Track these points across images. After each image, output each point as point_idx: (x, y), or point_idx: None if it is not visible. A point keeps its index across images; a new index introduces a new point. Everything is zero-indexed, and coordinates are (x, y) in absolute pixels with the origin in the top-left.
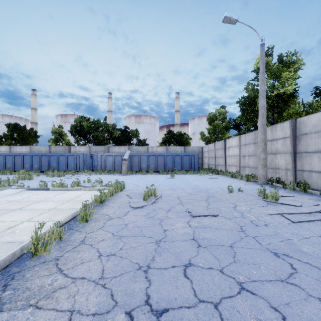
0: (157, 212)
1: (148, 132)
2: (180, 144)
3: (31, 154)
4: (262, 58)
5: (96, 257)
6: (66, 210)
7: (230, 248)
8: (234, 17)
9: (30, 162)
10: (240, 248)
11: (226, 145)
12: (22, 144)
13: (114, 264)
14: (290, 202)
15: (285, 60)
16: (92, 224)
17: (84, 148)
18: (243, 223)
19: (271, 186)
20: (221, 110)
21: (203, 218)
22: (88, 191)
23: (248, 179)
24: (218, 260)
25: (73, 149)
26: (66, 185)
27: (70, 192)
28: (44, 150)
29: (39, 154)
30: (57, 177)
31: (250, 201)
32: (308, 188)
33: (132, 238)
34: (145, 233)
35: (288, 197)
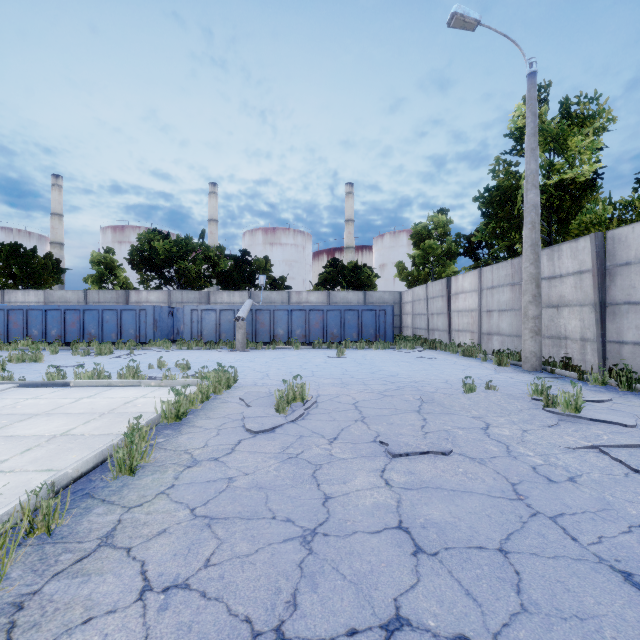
0: (308, 445)
1: (290, 263)
2: (356, 286)
3: (45, 308)
4: (531, 103)
5: (131, 597)
6: (92, 439)
7: (502, 556)
8: (473, 15)
9: (41, 324)
10: (528, 557)
11: (452, 288)
12: (29, 287)
13: (180, 623)
14: (608, 416)
15: (574, 112)
16: (145, 481)
17: (158, 294)
18: (516, 476)
19: (553, 377)
20: (440, 217)
21: (417, 461)
22: (154, 390)
23: (501, 360)
24: (477, 604)
25: (135, 297)
26: (109, 376)
27: (114, 391)
28: (75, 299)
29: (61, 307)
30: (96, 357)
31: (517, 414)
32: (637, 382)
33: (240, 526)
34: (275, 508)
35: (598, 403)
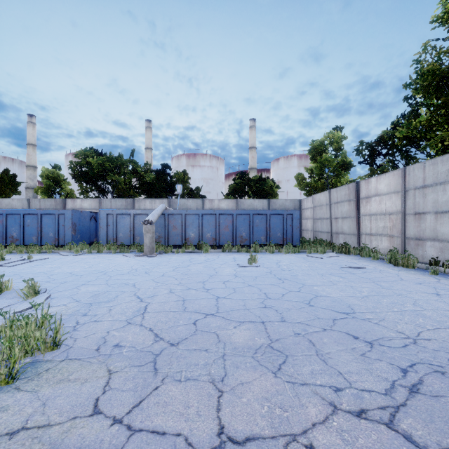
0: None
1: (207, 181)
2: (260, 196)
3: None
4: None
5: None
6: None
7: None
8: None
9: None
10: None
11: (361, 192)
12: None
13: None
14: None
15: None
16: None
17: (90, 202)
18: None
19: None
20: (336, 133)
21: None
22: None
23: None
24: None
25: (71, 205)
26: None
27: None
28: (20, 206)
29: None
30: None
31: None
32: None
33: None
34: None
35: None
